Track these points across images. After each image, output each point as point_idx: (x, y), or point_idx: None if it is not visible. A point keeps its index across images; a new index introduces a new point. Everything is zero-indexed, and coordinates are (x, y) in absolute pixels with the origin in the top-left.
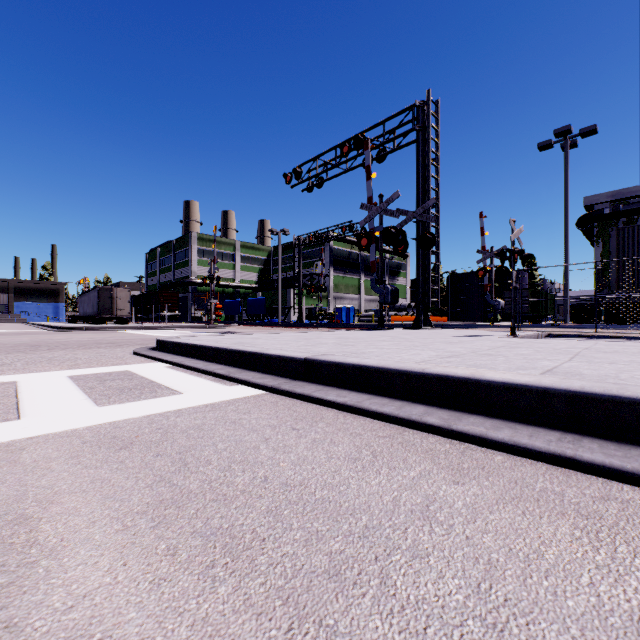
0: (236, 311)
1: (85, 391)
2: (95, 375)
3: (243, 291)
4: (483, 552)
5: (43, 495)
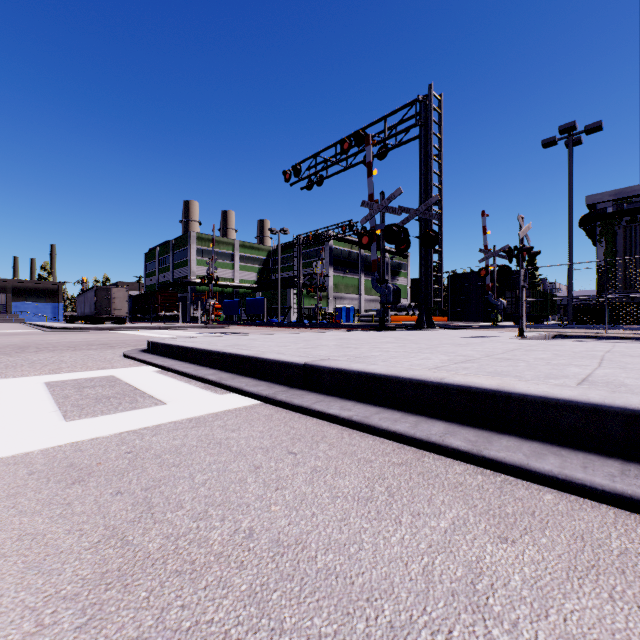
0: (235, 311)
1: (57, 401)
2: (75, 381)
3: (242, 291)
4: None
5: None
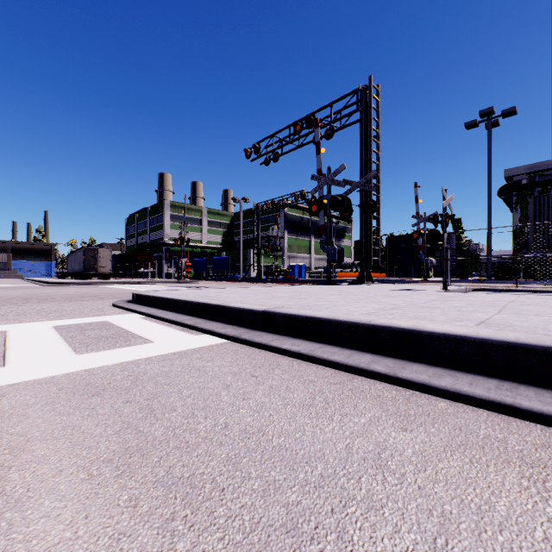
0: (203, 268)
1: (66, 340)
2: (77, 325)
3: (209, 251)
4: (436, 503)
5: (16, 442)
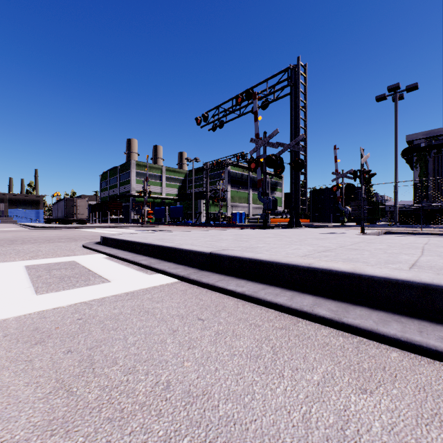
0: (162, 215)
1: (32, 279)
2: (46, 265)
3: (167, 201)
4: None
5: None
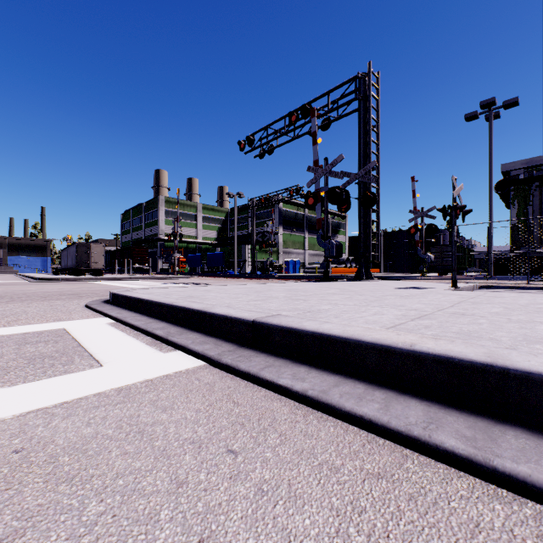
0: (198, 264)
1: None
2: (22, 335)
3: (204, 247)
4: None
5: None
